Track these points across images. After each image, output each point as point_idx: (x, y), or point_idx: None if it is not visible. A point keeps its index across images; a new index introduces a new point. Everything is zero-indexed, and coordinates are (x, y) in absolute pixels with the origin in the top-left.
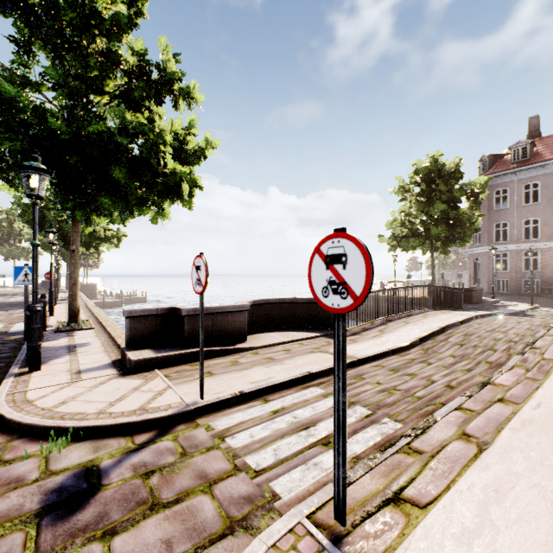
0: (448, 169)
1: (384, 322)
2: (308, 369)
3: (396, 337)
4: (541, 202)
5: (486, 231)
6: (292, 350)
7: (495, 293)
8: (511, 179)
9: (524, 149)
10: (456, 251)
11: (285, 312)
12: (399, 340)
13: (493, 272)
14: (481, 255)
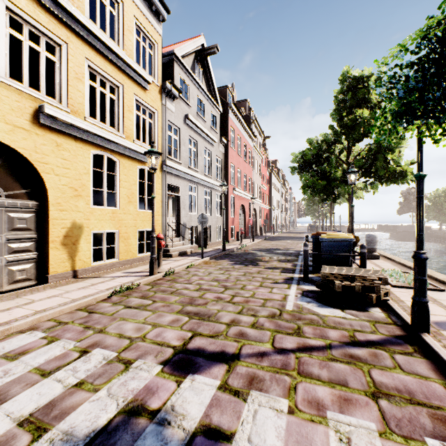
0: (412, 191)
1: None
2: None
3: None
4: None
5: None
6: None
7: None
8: None
9: None
10: None
11: None
12: None
13: None
14: None
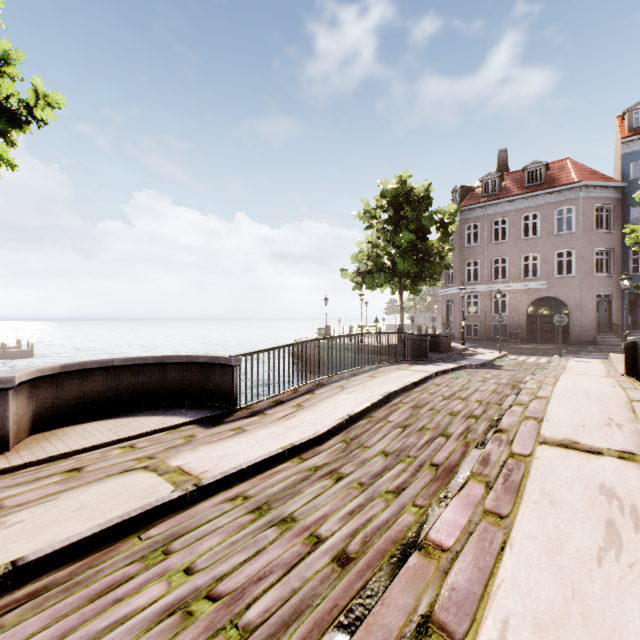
0: (417, 194)
1: (313, 388)
2: (37, 543)
3: (313, 417)
4: (509, 240)
5: (458, 269)
6: (88, 468)
7: (467, 338)
8: (481, 213)
9: (493, 183)
10: (432, 293)
11: (148, 380)
12: (316, 423)
13: (465, 315)
14: (454, 296)
